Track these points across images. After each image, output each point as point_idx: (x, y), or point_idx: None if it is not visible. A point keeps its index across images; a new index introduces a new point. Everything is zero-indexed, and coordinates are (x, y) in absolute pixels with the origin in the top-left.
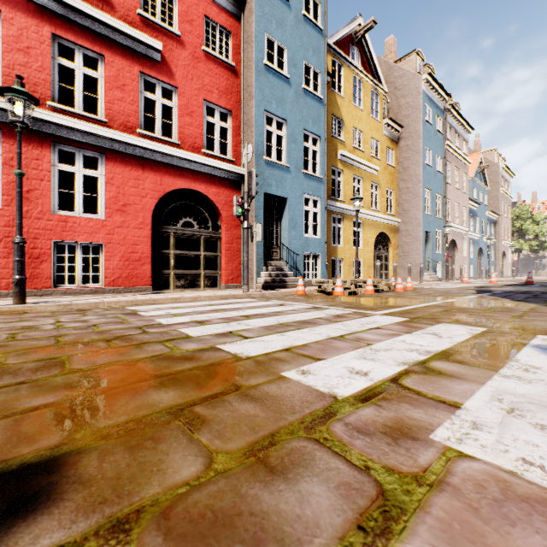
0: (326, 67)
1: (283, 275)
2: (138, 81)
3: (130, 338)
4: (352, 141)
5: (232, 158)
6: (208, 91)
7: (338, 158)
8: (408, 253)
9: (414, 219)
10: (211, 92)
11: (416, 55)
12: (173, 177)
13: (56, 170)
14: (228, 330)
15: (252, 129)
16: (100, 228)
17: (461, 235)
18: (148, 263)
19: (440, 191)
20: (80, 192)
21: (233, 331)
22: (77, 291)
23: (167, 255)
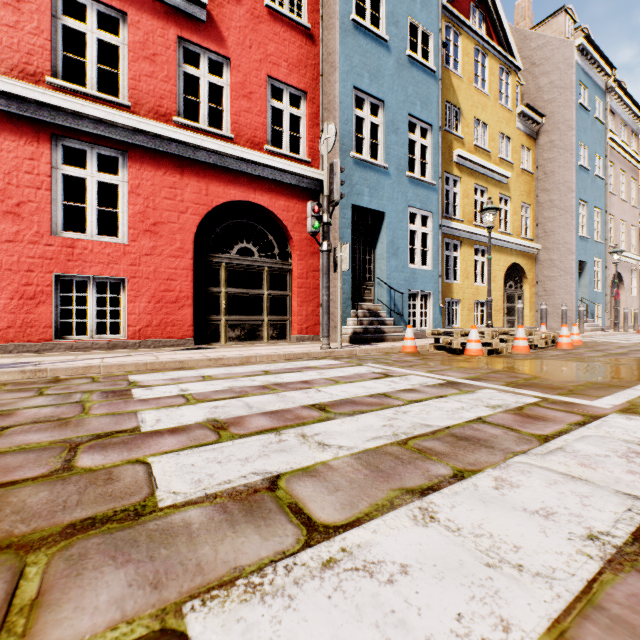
0: (440, 25)
1: (379, 323)
2: (174, 49)
3: None
4: (473, 137)
5: (306, 158)
6: (274, 63)
7: (454, 161)
8: (552, 291)
9: (563, 243)
10: (277, 65)
11: (565, 15)
12: (224, 184)
13: (60, 175)
14: (270, 470)
15: (335, 114)
16: (121, 256)
17: (628, 266)
18: (188, 306)
19: (600, 203)
20: (93, 206)
21: (282, 476)
22: (88, 346)
23: (217, 295)
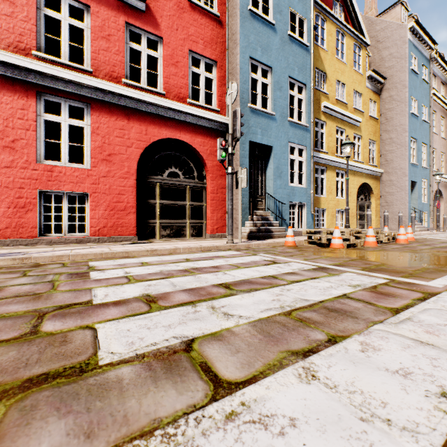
0: (311, 13)
1: (268, 225)
2: (123, 31)
3: None
4: (335, 93)
5: (216, 108)
6: (193, 41)
7: (321, 110)
8: (391, 203)
9: (399, 169)
10: (196, 43)
11: (400, 6)
12: (159, 127)
13: (42, 120)
14: (186, 335)
15: (237, 76)
16: (85, 178)
17: (446, 185)
18: (133, 213)
19: (426, 140)
20: (66, 142)
21: (195, 340)
22: (62, 241)
23: (153, 205)
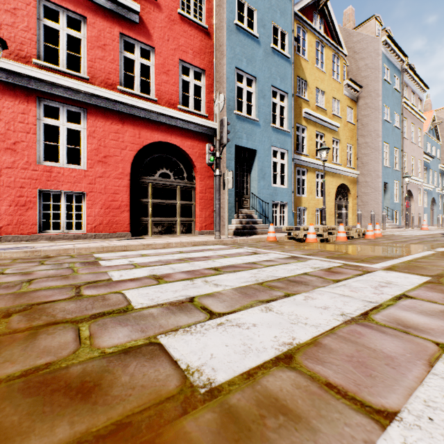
0: (292, 27)
1: (253, 222)
2: (117, 41)
3: (42, 310)
4: (315, 100)
5: (205, 114)
6: (183, 51)
7: (303, 116)
8: (366, 202)
9: (373, 171)
10: (186, 52)
11: (375, 20)
12: (151, 131)
13: (42, 124)
14: (189, 294)
15: (224, 85)
16: (82, 178)
17: (416, 186)
18: (127, 211)
19: (397, 145)
20: (64, 144)
21: (196, 297)
22: (60, 237)
23: (146, 204)
